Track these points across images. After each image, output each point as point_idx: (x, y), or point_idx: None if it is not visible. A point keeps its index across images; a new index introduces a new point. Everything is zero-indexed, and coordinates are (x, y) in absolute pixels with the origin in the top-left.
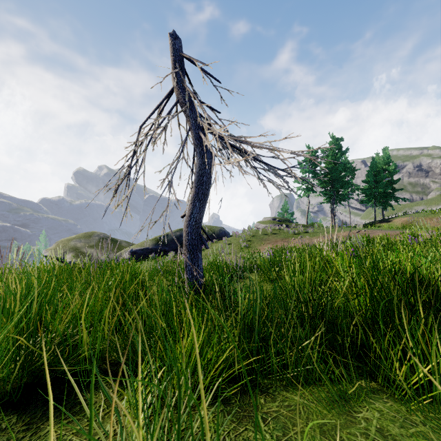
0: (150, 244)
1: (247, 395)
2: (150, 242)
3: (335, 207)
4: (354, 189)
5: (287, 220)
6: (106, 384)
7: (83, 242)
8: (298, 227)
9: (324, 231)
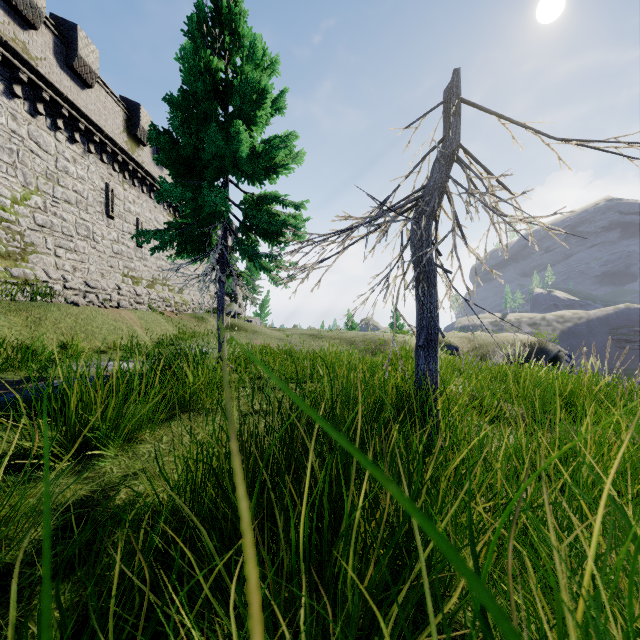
0: None
1: None
2: None
3: None
4: None
5: None
6: None
7: None
8: None
9: None
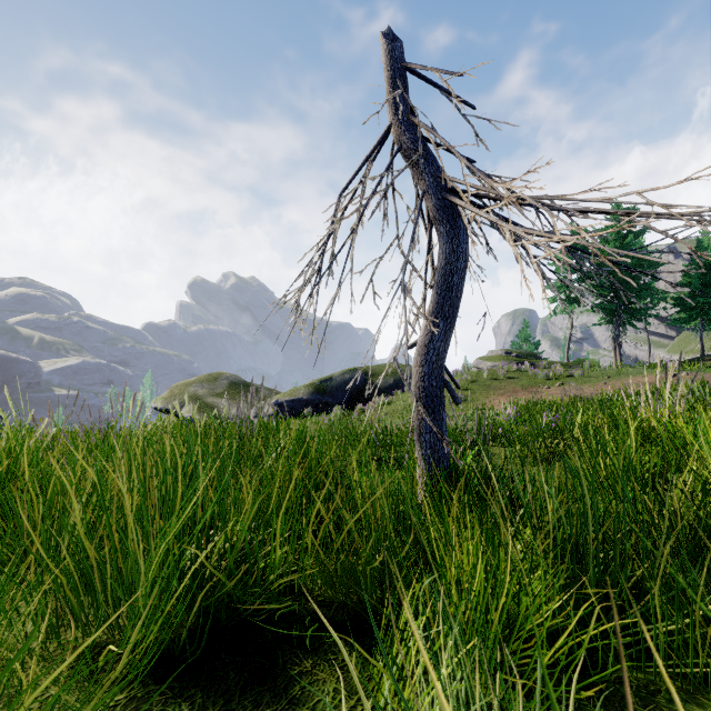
0: (305, 393)
1: (613, 703)
2: (305, 389)
3: (621, 332)
4: (657, 299)
5: (532, 354)
6: (328, 645)
7: (206, 388)
8: (552, 366)
9: (604, 374)
